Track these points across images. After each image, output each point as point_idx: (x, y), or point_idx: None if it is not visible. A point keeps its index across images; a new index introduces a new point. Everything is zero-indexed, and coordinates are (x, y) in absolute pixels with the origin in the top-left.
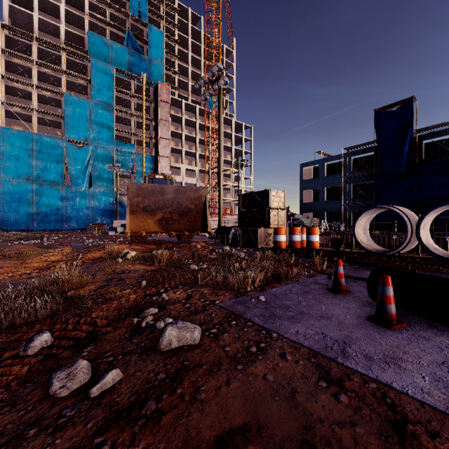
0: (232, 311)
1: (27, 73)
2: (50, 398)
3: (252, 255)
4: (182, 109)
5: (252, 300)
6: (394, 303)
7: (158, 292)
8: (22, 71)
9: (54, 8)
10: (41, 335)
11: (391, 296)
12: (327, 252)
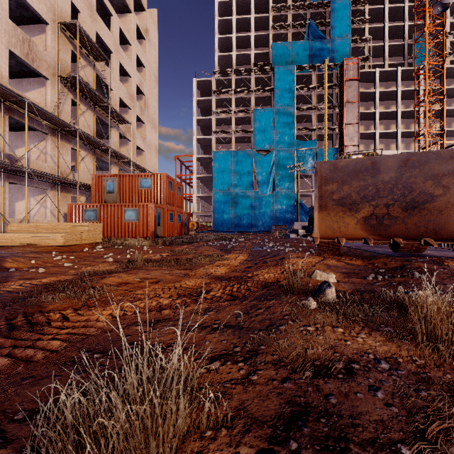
0: None
1: (228, 103)
2: None
3: None
4: (375, 81)
5: None
6: None
7: None
8: (225, 104)
9: (246, 40)
10: None
11: None
12: None
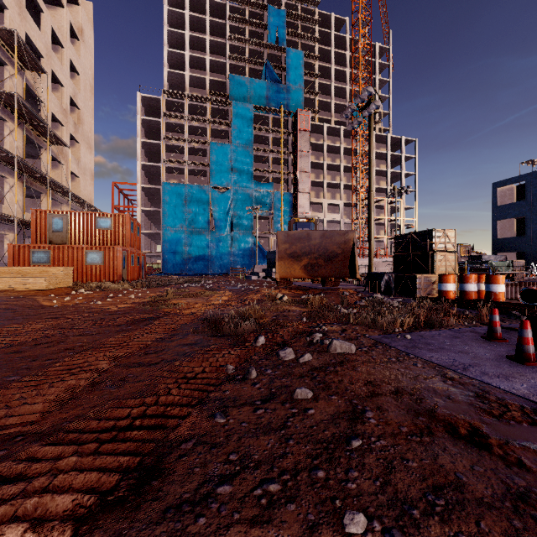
0: (379, 341)
1: (181, 129)
2: (280, 360)
3: (407, 304)
4: (324, 135)
5: (398, 337)
6: (533, 344)
7: (318, 326)
8: (177, 129)
9: (201, 61)
10: (261, 337)
11: (529, 338)
12: (509, 306)
